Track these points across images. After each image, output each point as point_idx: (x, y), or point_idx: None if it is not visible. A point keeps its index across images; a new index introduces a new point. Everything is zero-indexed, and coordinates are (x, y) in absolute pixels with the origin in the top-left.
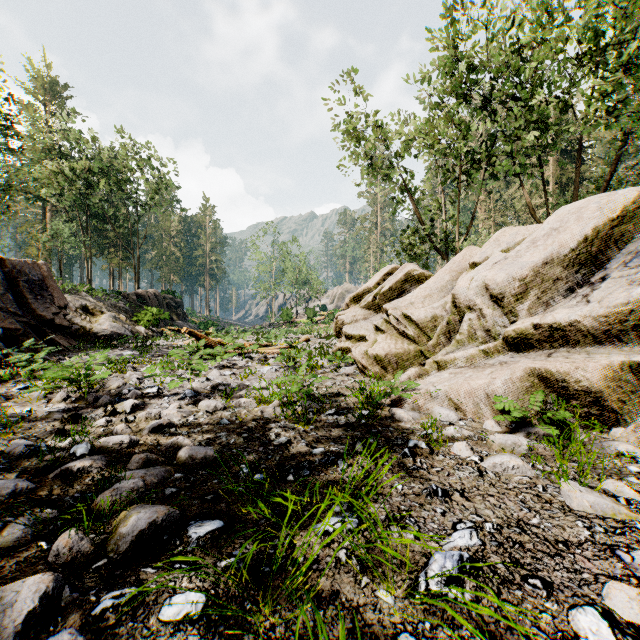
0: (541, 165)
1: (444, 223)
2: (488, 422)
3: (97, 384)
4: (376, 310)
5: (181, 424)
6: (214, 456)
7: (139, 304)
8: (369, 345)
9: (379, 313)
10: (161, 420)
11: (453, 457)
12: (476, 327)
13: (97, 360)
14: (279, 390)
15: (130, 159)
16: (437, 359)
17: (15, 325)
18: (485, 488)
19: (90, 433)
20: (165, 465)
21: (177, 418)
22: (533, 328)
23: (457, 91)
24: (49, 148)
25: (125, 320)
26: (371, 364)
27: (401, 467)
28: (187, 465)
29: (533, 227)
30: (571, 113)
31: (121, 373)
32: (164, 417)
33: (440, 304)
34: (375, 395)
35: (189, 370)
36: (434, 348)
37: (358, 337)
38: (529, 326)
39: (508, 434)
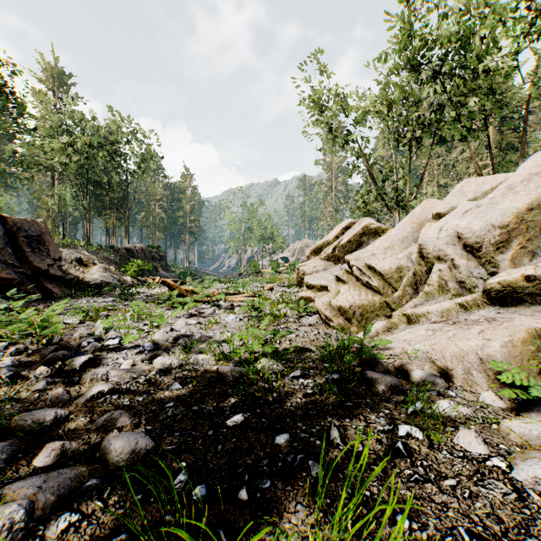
0: (487, 127)
1: (395, 183)
2: (487, 394)
3: (65, 333)
4: (335, 261)
5: (127, 388)
6: (147, 448)
7: (128, 257)
8: (332, 296)
9: (338, 264)
10: (103, 385)
11: (464, 456)
12: (447, 278)
13: (56, 312)
14: (241, 343)
15: (121, 134)
16: (407, 312)
17: (11, 275)
18: (539, 531)
19: (21, 400)
20: (83, 460)
21: (125, 380)
22: (522, 280)
23: (408, 61)
24: (54, 126)
25: (114, 271)
26: (334, 315)
27: (397, 475)
28: (110, 462)
29: (501, 176)
30: (509, 84)
31: (93, 321)
32: (112, 378)
33: (404, 255)
34: (341, 350)
35: (148, 322)
36: (400, 300)
37: (319, 287)
38: (518, 278)
39: (527, 419)
